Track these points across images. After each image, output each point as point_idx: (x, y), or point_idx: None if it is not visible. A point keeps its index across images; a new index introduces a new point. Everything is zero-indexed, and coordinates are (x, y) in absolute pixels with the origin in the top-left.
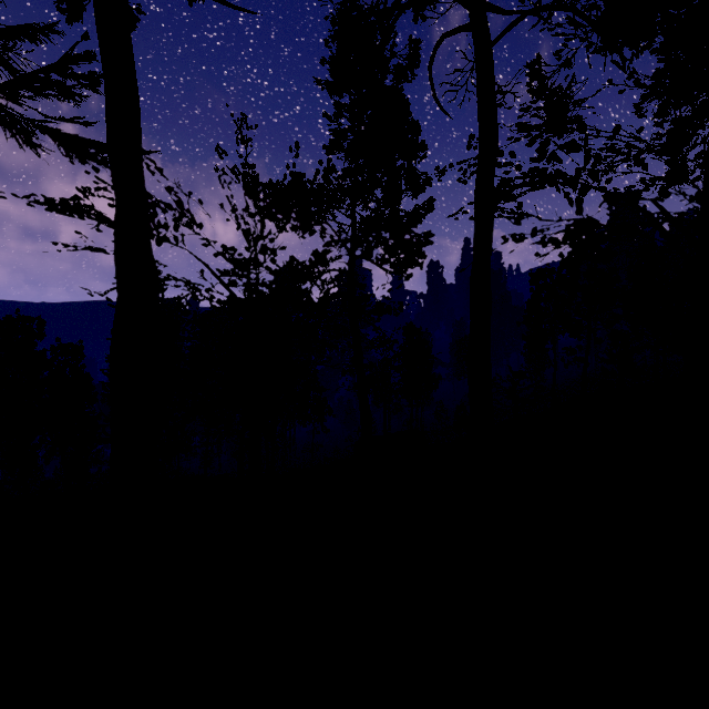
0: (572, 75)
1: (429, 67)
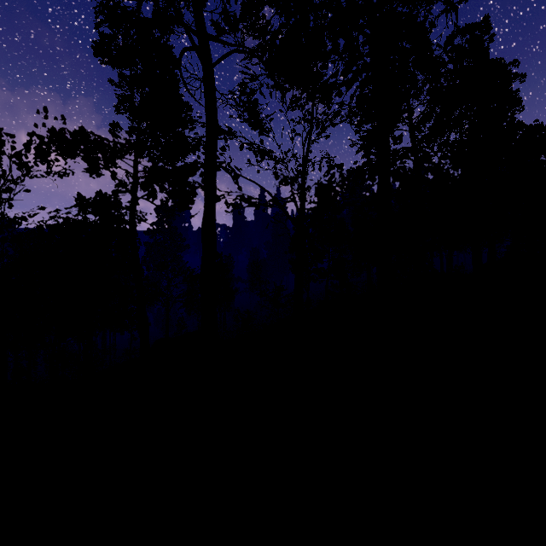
0: (255, 99)
1: (178, 67)
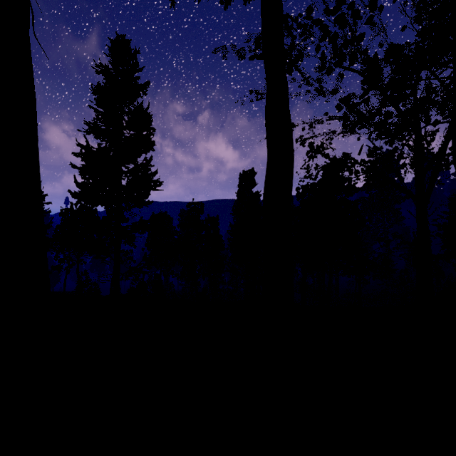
0: None
1: None
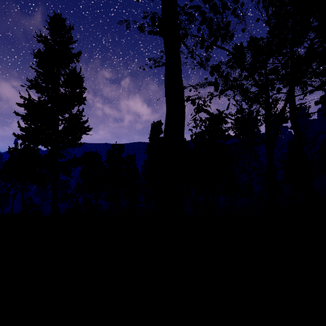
0: None
1: None
